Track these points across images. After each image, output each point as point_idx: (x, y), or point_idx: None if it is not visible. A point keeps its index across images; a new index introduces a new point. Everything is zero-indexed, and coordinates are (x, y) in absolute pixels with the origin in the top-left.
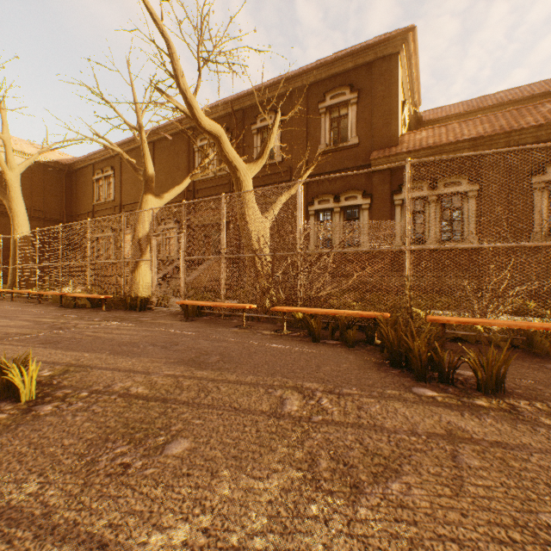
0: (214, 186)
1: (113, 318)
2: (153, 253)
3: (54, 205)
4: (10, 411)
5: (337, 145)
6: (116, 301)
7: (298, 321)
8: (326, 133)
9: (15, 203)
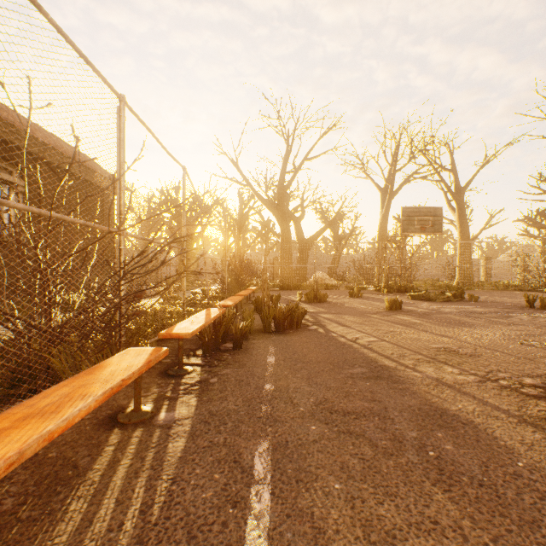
0: None
1: None
2: None
3: None
4: None
5: None
6: None
7: None
8: None
9: None
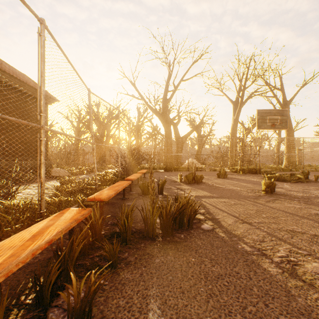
0: None
1: None
2: None
3: None
4: None
5: None
6: None
7: None
8: None
9: None
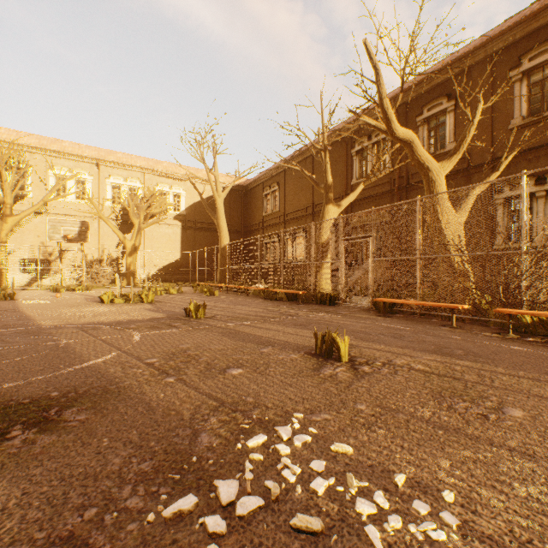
0: (373, 186)
1: (315, 310)
2: (341, 256)
3: (236, 219)
4: (343, 366)
5: (541, 114)
6: (307, 296)
7: (522, 326)
8: (522, 104)
9: (221, 221)
